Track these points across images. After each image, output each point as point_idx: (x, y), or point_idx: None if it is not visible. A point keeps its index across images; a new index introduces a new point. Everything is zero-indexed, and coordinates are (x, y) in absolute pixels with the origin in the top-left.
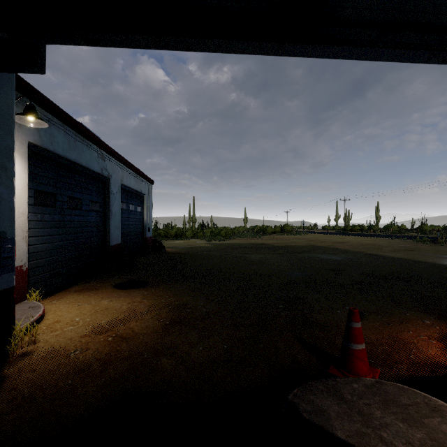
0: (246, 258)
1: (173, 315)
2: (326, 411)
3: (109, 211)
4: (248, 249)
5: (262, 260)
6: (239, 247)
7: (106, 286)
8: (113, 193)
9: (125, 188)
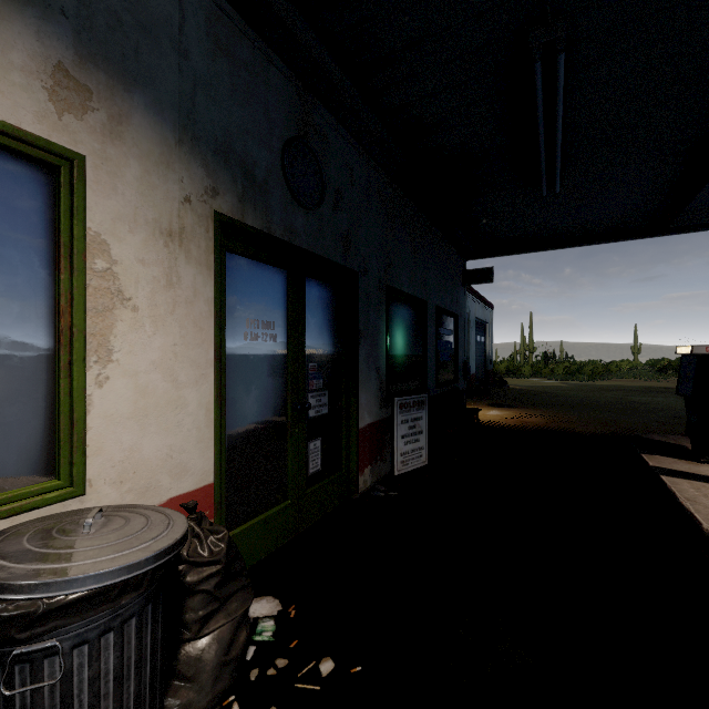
0: (626, 399)
1: (553, 419)
2: (653, 437)
3: (469, 344)
4: (632, 392)
5: (651, 401)
6: (618, 389)
7: (481, 405)
8: (471, 327)
9: (475, 320)
